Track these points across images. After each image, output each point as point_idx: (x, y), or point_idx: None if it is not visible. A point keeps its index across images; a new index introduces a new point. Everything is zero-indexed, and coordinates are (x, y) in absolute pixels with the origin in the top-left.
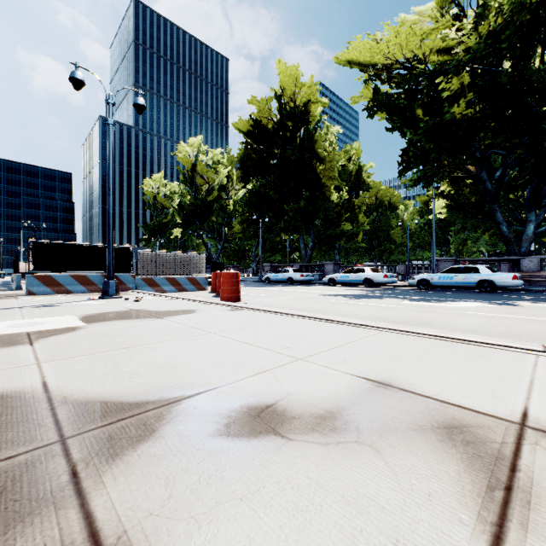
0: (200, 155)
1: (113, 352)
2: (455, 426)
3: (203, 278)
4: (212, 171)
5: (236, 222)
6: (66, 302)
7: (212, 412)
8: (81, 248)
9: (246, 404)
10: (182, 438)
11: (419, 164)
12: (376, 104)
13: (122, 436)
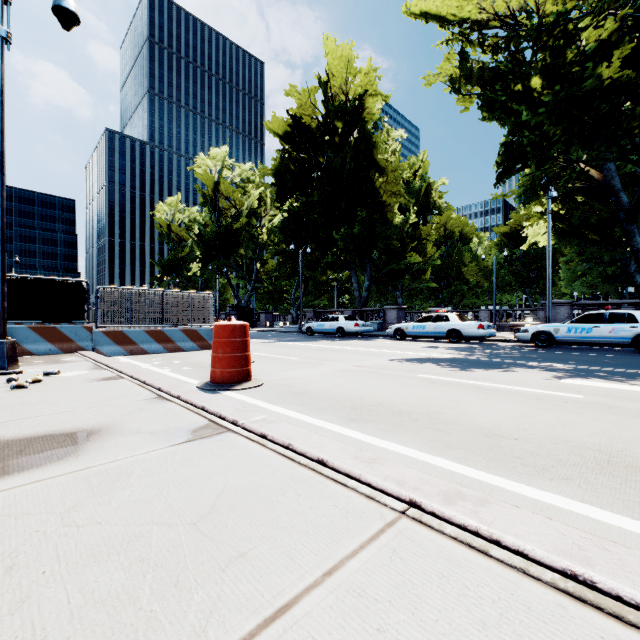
0: (225, 171)
1: None
2: None
3: (209, 330)
4: (240, 190)
5: (269, 254)
6: None
7: None
8: None
9: None
10: None
11: (538, 156)
12: (465, 79)
13: None
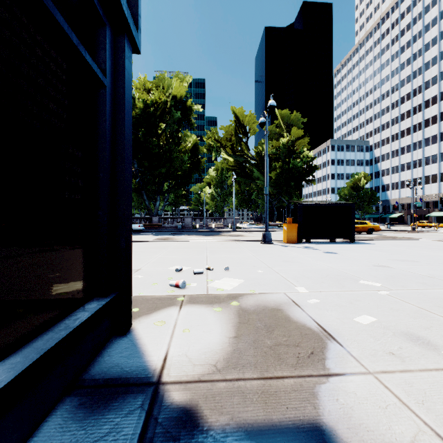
0: None
1: None
2: None
3: None
4: None
5: None
6: None
7: None
8: None
9: None
10: None
11: None
12: None
13: None
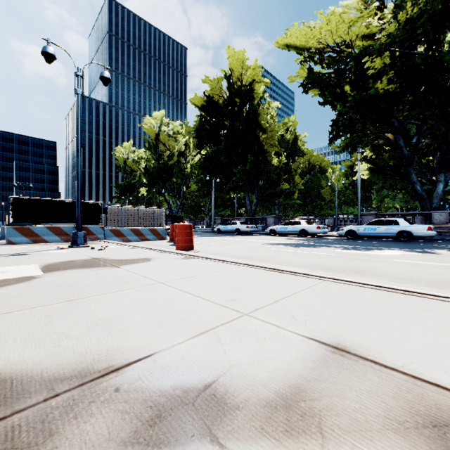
0: (163, 127)
1: (55, 306)
2: (446, 424)
3: (163, 229)
4: (173, 139)
5: (192, 182)
6: (38, 251)
7: (136, 397)
8: (56, 203)
9: (181, 383)
10: (83, 449)
11: (347, 132)
12: (310, 82)
13: (3, 446)
